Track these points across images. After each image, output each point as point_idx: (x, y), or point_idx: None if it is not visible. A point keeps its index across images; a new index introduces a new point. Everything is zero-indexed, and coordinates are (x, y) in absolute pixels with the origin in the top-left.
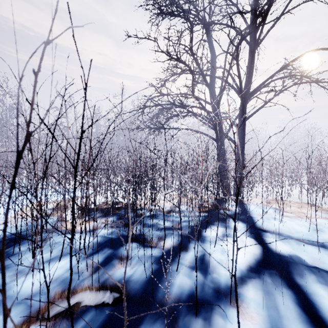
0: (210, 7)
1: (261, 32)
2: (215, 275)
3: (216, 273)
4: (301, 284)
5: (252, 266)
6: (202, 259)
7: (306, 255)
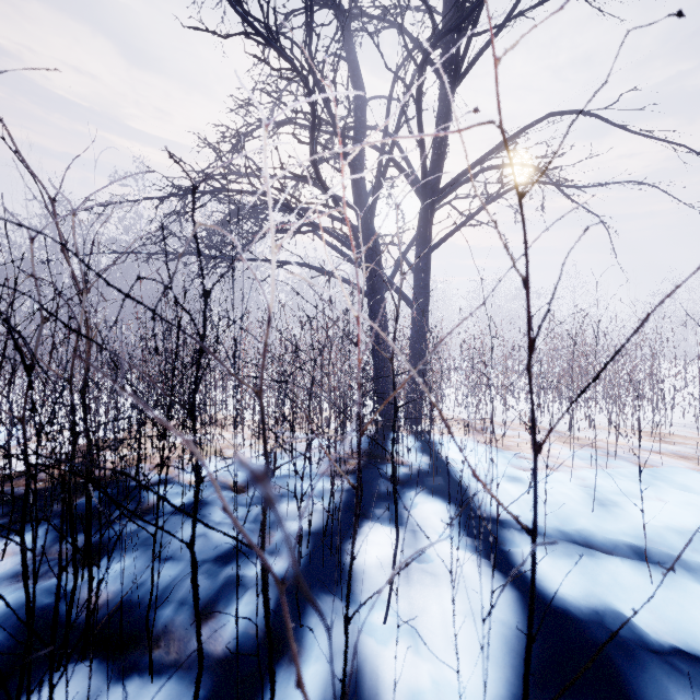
0: None
1: (466, 49)
2: None
3: None
4: None
5: None
6: None
7: (628, 603)
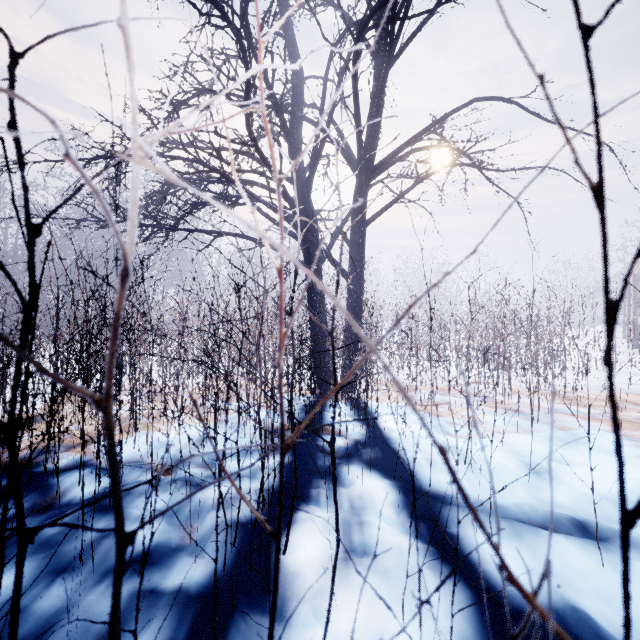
0: None
1: (400, 30)
2: None
3: None
4: None
5: None
6: None
7: (584, 594)
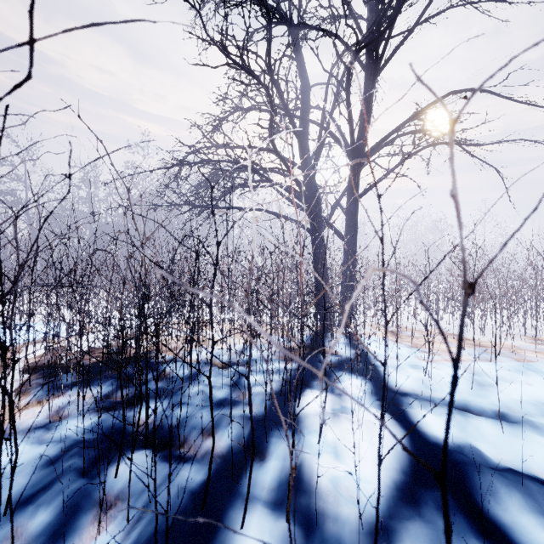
0: None
1: (384, 49)
2: (329, 526)
3: (331, 520)
4: (502, 523)
5: (400, 486)
6: (297, 482)
7: (484, 443)
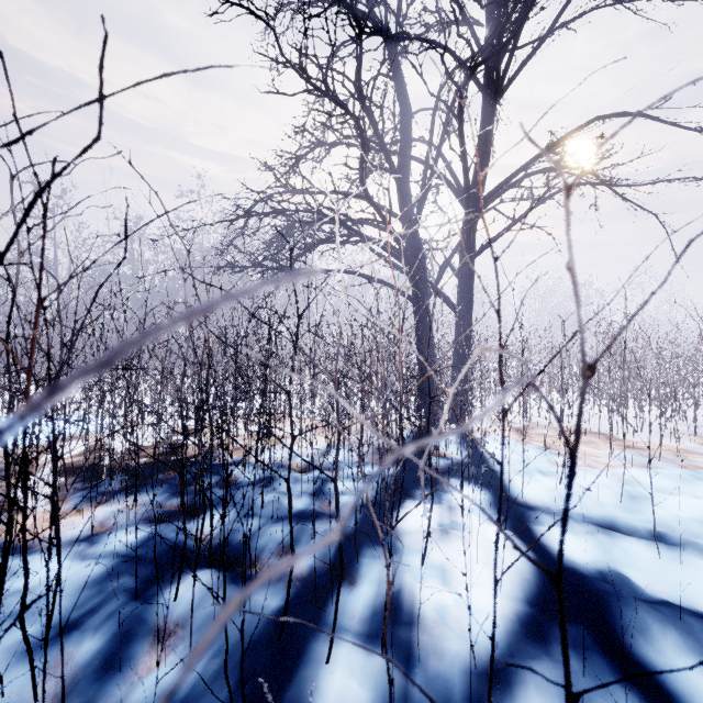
0: (399, 2)
1: (508, 63)
2: (434, 663)
3: (436, 656)
4: (652, 666)
5: (525, 619)
6: (395, 610)
7: (634, 569)
